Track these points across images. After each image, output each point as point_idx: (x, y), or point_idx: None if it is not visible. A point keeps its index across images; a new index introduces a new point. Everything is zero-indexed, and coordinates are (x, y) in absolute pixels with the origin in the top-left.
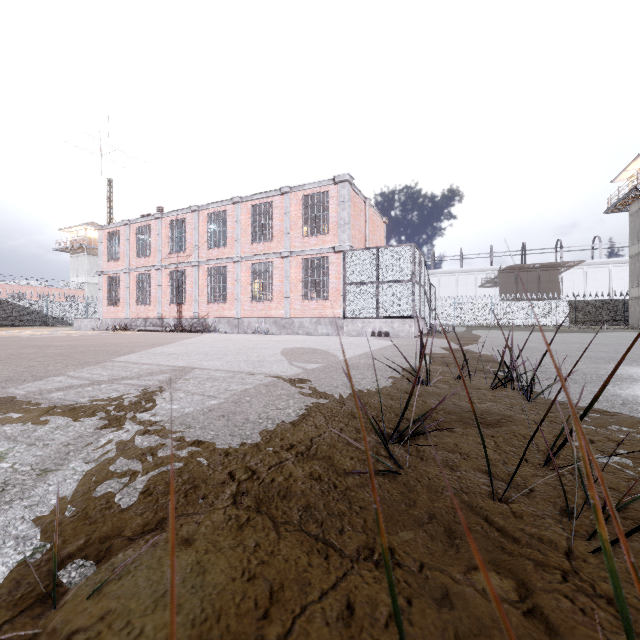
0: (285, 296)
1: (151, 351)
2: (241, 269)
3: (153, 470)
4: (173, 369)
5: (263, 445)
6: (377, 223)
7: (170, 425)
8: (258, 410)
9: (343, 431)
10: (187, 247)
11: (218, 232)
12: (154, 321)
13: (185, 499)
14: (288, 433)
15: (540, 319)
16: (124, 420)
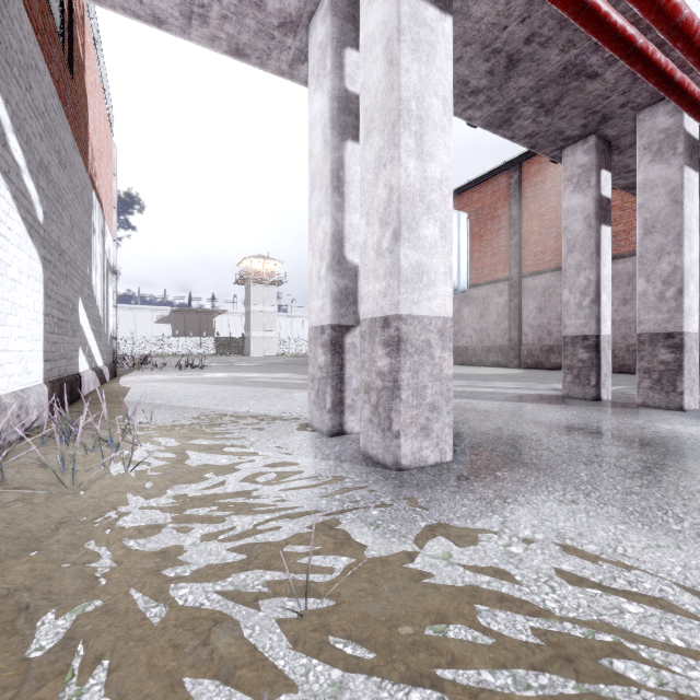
0: None
1: None
2: None
3: None
4: None
5: None
6: None
7: None
8: None
9: None
10: None
11: None
12: None
13: None
14: None
15: (198, 350)
16: None
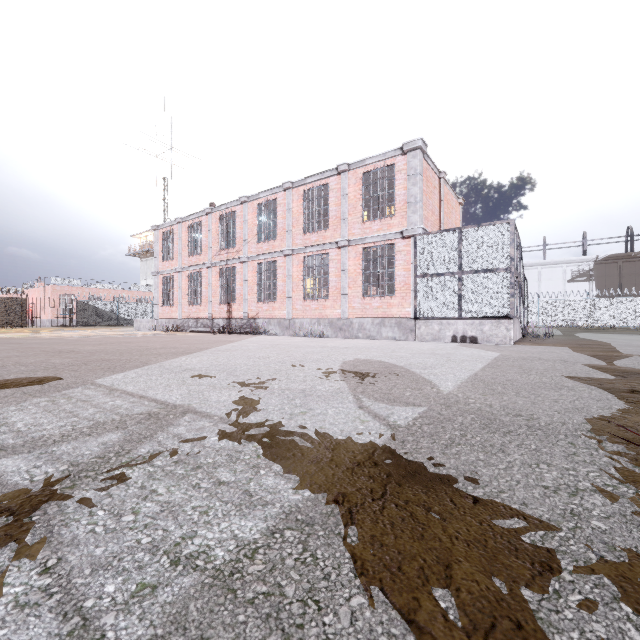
0: (342, 293)
1: (167, 363)
2: (292, 263)
3: None
4: (148, 413)
5: None
6: (452, 204)
7: None
8: None
9: None
10: (236, 242)
11: (270, 226)
12: (205, 322)
13: None
14: None
15: None
16: None
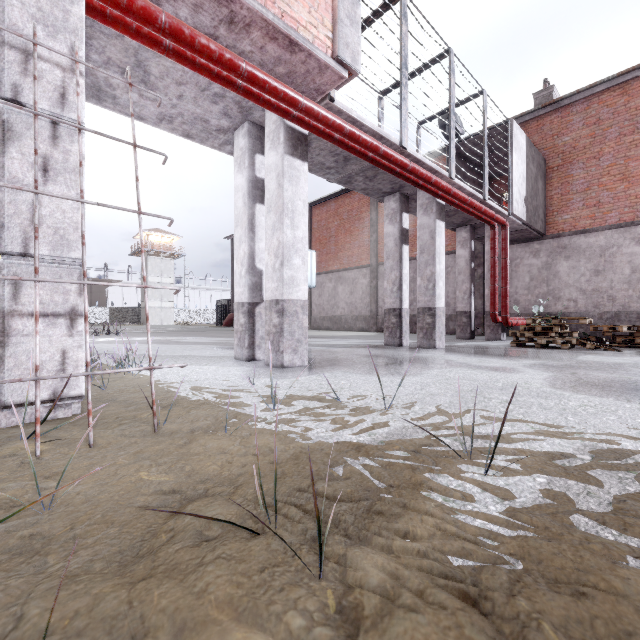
0: None
1: None
2: None
3: None
4: None
5: None
6: None
7: None
8: None
9: None
10: None
11: None
12: None
13: None
14: None
15: (90, 319)
16: None
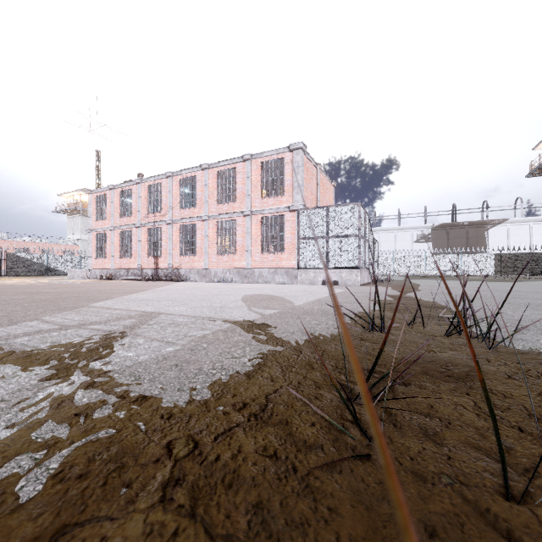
0: (246, 249)
1: (126, 297)
2: (209, 226)
3: (79, 439)
4: (141, 314)
5: (213, 403)
6: (327, 186)
7: (119, 376)
8: (213, 358)
9: (301, 386)
10: (163, 208)
11: (189, 195)
12: (135, 271)
13: (102, 490)
14: (241, 388)
15: (469, 270)
16: (73, 370)
